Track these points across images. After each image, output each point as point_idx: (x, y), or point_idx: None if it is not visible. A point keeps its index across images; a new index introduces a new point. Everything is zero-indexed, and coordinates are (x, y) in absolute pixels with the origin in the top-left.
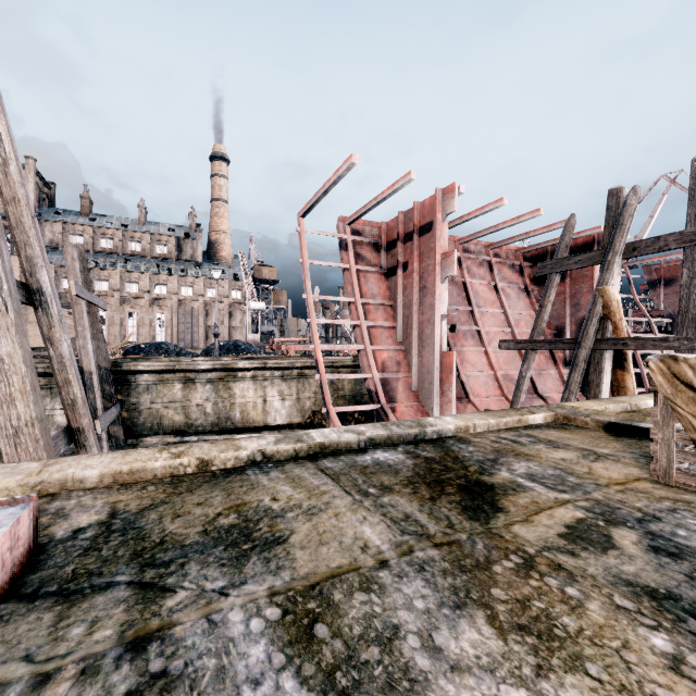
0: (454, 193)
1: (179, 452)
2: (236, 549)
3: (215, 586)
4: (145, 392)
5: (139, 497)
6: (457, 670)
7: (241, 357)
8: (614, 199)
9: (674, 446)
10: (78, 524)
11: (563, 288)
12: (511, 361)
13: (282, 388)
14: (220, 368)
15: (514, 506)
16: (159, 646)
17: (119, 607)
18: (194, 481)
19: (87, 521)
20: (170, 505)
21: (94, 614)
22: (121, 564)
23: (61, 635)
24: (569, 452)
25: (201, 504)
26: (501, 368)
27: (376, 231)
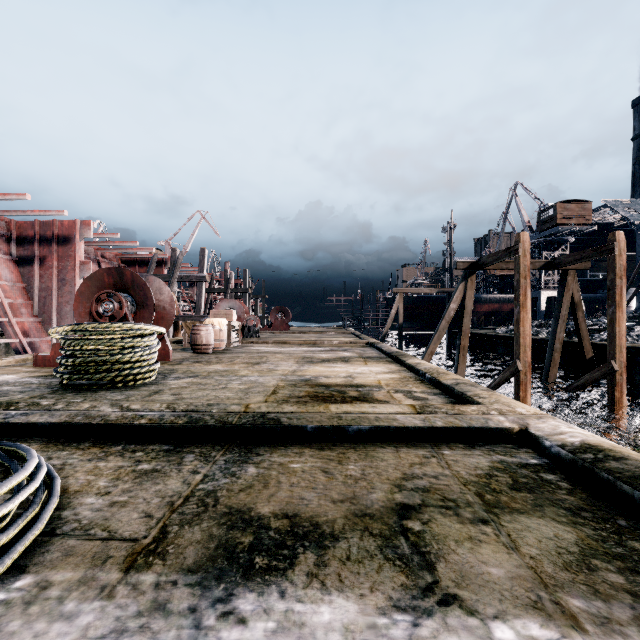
0: (90, 227)
1: None
2: None
3: None
4: None
5: None
6: None
7: None
8: (174, 253)
9: (187, 339)
10: None
11: None
12: None
13: None
14: None
15: None
16: None
17: None
18: None
19: None
20: None
21: None
22: None
23: None
24: None
25: None
26: None
27: (4, 223)
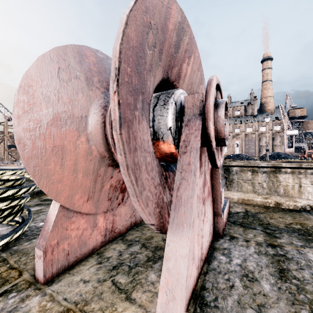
0: None
1: (266, 197)
2: (304, 236)
3: (297, 243)
4: (235, 174)
5: (253, 208)
6: None
7: (282, 161)
8: None
9: None
10: (237, 210)
11: None
12: None
13: (312, 180)
14: (270, 166)
15: None
16: (280, 249)
17: (261, 234)
18: (274, 209)
19: (239, 210)
20: (267, 214)
21: (253, 233)
22: (256, 225)
23: (246, 234)
24: None
25: (281, 217)
26: None
27: None
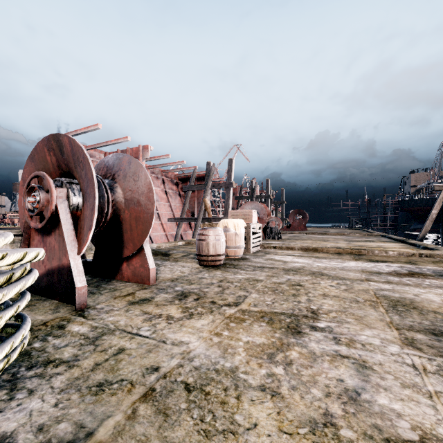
0: (148, 149)
1: None
2: None
3: None
4: None
5: None
6: (166, 263)
7: None
8: (208, 166)
9: None
10: None
11: (194, 195)
12: (173, 227)
13: None
14: None
15: (173, 255)
16: None
17: None
18: None
19: None
20: None
21: None
22: None
23: None
24: (187, 248)
25: None
26: (169, 231)
27: (102, 155)
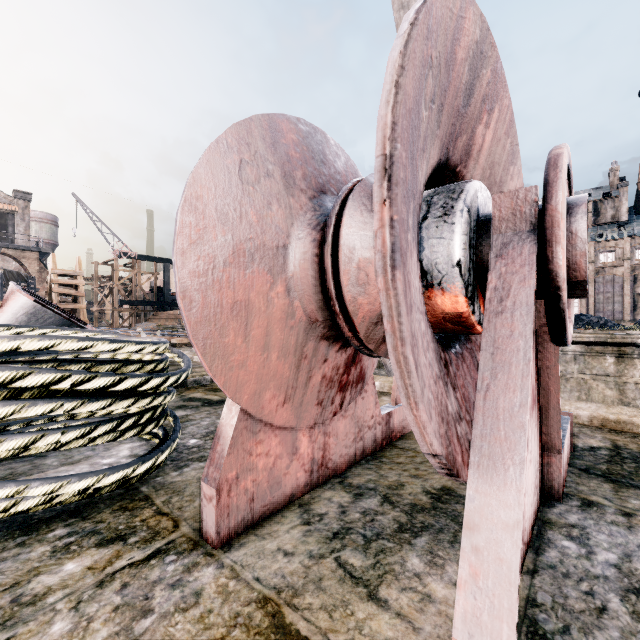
0: None
1: None
2: None
3: None
4: (571, 361)
5: (634, 442)
6: None
7: None
8: None
9: None
10: (590, 444)
11: None
12: None
13: None
14: None
15: None
16: None
17: None
18: None
19: (596, 444)
20: None
21: None
22: None
23: (623, 499)
24: None
25: None
26: None
27: None
